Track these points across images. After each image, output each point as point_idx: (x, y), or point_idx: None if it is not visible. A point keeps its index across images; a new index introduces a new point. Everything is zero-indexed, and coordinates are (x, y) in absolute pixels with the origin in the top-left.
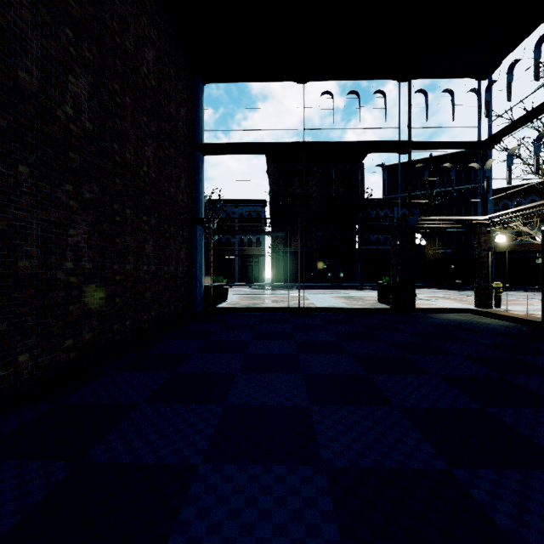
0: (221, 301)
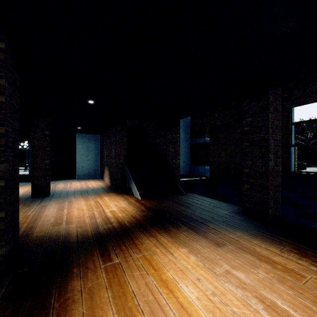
0: (301, 169)
